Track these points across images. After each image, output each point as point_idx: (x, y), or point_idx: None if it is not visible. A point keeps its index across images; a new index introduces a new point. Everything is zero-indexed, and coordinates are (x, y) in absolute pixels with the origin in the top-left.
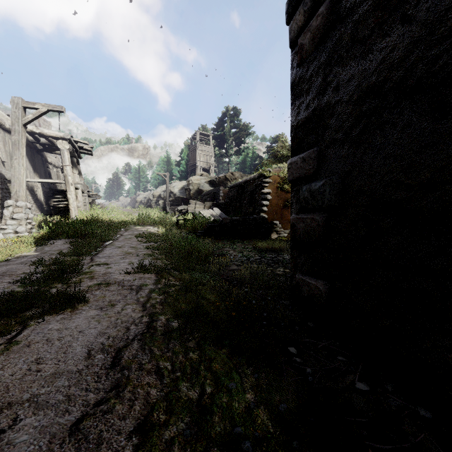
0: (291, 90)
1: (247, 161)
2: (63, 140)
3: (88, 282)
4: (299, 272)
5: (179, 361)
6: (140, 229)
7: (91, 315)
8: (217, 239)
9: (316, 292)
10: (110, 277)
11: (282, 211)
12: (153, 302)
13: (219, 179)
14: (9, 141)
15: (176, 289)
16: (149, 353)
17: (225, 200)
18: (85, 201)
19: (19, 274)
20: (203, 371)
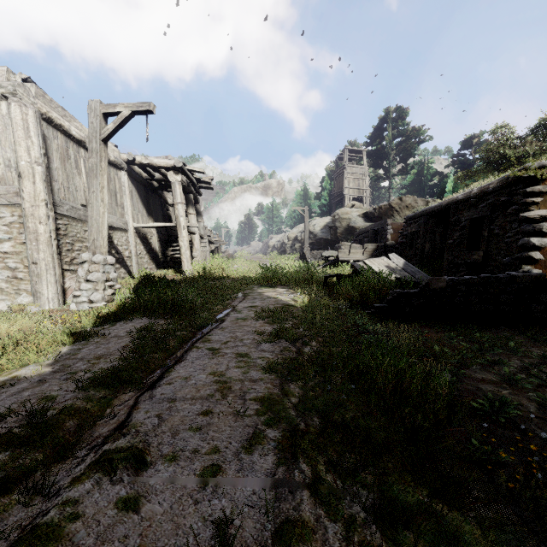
0: None
1: (418, 182)
2: (175, 170)
3: None
4: None
5: None
6: (266, 294)
7: None
8: (420, 324)
9: None
10: None
11: None
12: None
13: (380, 209)
14: (115, 178)
15: None
16: None
17: (398, 239)
18: (204, 249)
19: None
20: None
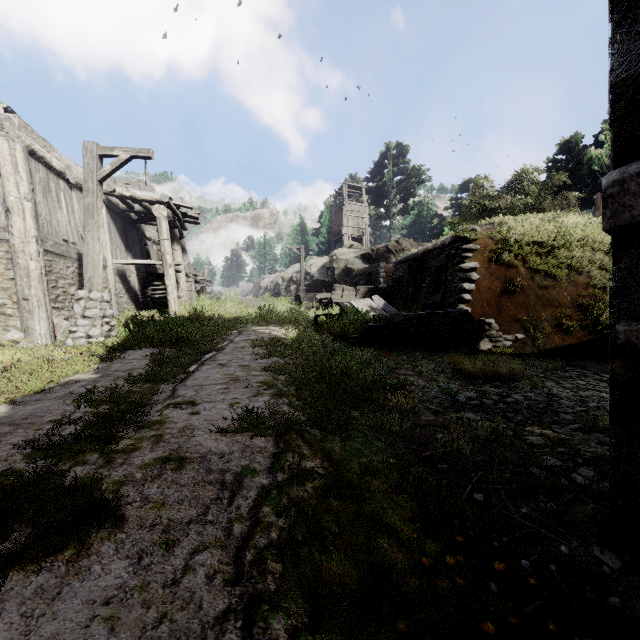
0: None
1: (419, 223)
2: (160, 204)
3: (146, 453)
4: None
5: None
6: (260, 330)
7: (106, 585)
8: (383, 349)
9: None
10: (188, 442)
11: (499, 300)
12: (261, 545)
13: (378, 251)
14: None
15: (315, 493)
16: None
17: (389, 282)
18: (191, 289)
19: (43, 423)
20: None
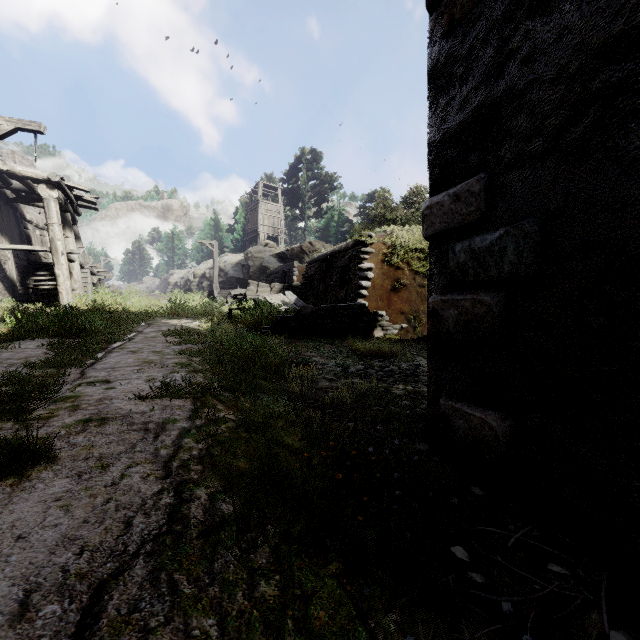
0: (429, 81)
1: (331, 227)
2: (49, 183)
3: (65, 418)
4: (445, 394)
5: (237, 609)
6: (172, 323)
7: (54, 492)
8: (293, 338)
9: (483, 432)
10: (109, 407)
11: (389, 296)
12: (185, 458)
13: (293, 251)
14: None
15: (228, 429)
16: (168, 593)
17: (302, 281)
18: (86, 281)
19: None
20: (292, 634)
